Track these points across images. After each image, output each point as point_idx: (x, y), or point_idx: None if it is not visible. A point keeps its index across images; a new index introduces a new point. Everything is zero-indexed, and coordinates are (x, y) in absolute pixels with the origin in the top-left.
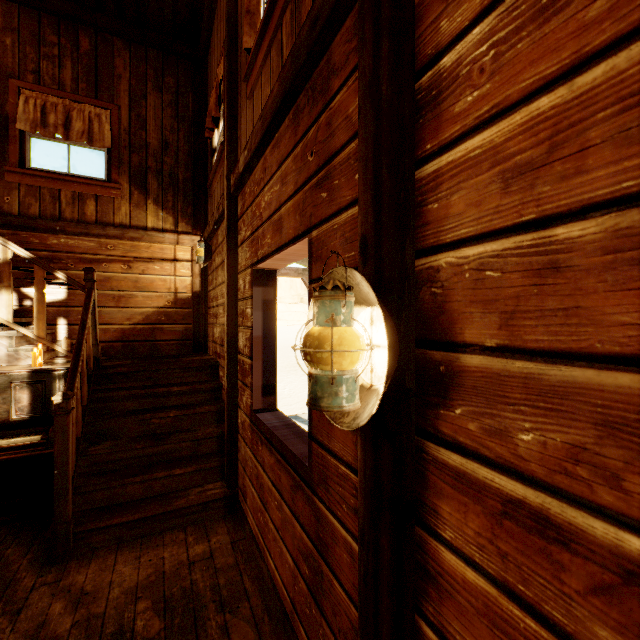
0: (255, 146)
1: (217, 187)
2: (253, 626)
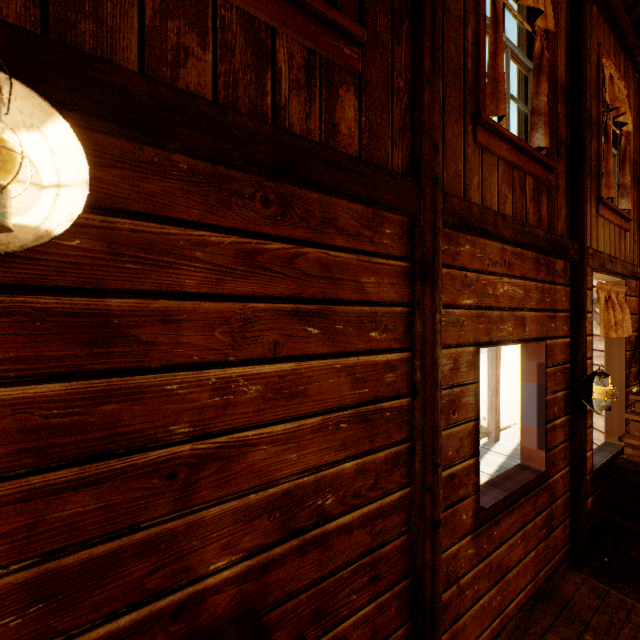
0: (514, 238)
1: (213, 7)
2: (545, 638)
